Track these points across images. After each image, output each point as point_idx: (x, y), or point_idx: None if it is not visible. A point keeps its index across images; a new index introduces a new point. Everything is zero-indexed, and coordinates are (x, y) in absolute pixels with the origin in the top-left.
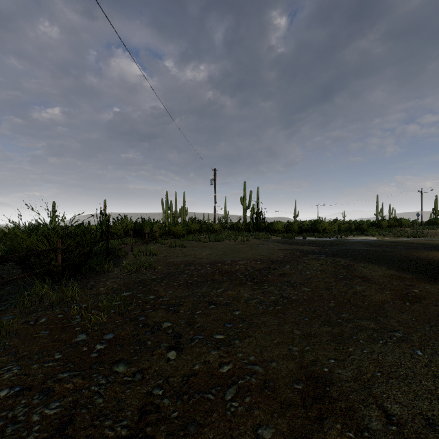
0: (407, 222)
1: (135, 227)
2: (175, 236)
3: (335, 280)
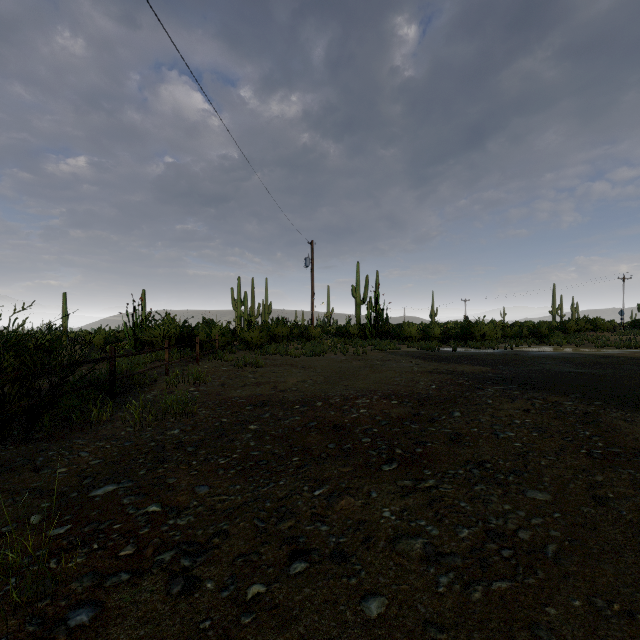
0: (605, 324)
1: (183, 332)
2: (248, 347)
3: (592, 461)
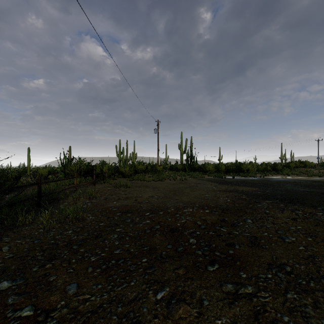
0: (310, 164)
1: (88, 168)
2: (123, 176)
3: None
